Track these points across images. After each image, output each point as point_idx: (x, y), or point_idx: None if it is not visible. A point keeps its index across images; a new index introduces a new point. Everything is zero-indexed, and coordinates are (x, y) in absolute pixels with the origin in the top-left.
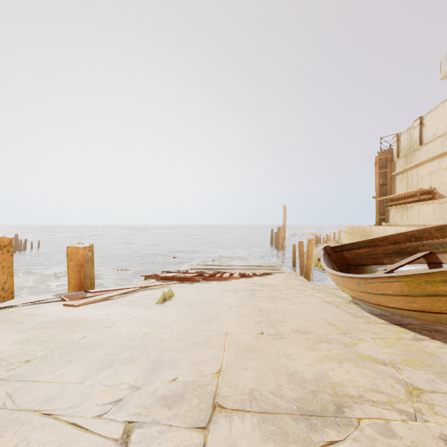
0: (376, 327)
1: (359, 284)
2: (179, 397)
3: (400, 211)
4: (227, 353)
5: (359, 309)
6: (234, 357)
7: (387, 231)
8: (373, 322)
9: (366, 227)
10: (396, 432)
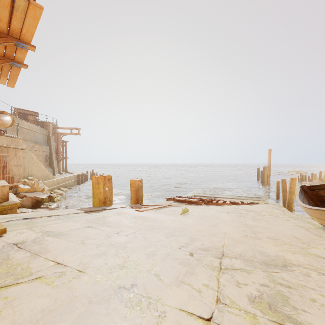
0: None
1: (321, 214)
2: (207, 249)
3: None
4: (226, 240)
5: None
6: (230, 242)
7: None
8: None
9: None
10: (311, 276)
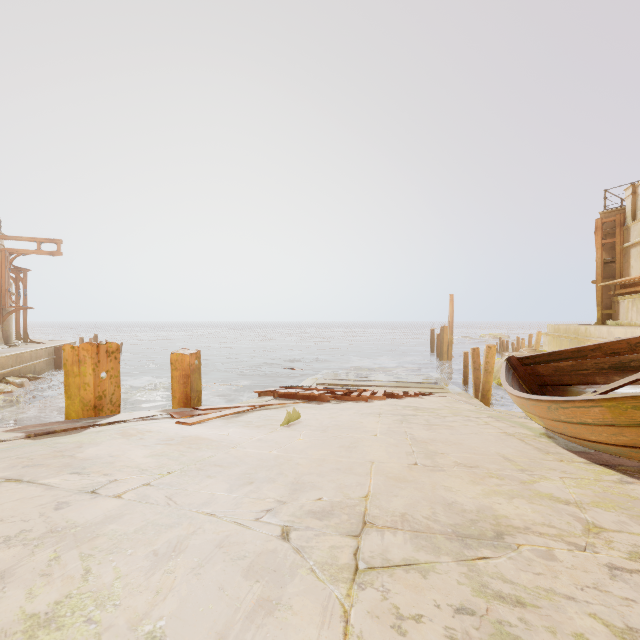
0: (570, 466)
1: (549, 409)
2: (327, 512)
3: (637, 303)
4: (374, 481)
5: (552, 444)
6: (382, 485)
7: (613, 334)
8: (568, 460)
9: (580, 327)
10: (557, 557)
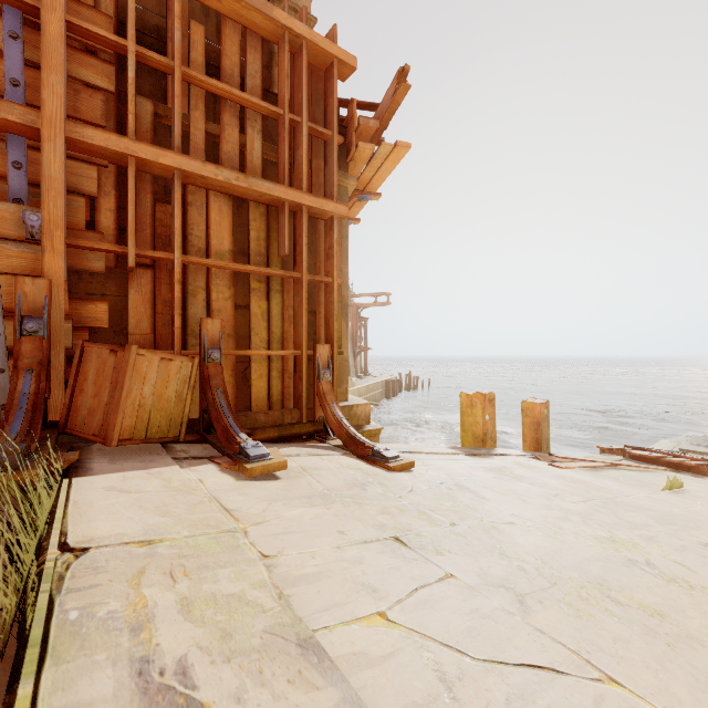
0: None
1: None
2: None
3: None
4: None
5: None
6: None
7: None
8: None
9: None
10: None
